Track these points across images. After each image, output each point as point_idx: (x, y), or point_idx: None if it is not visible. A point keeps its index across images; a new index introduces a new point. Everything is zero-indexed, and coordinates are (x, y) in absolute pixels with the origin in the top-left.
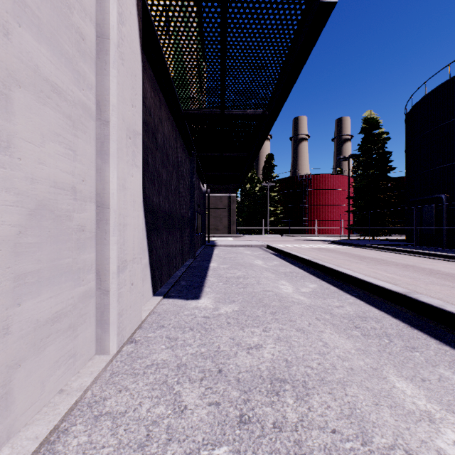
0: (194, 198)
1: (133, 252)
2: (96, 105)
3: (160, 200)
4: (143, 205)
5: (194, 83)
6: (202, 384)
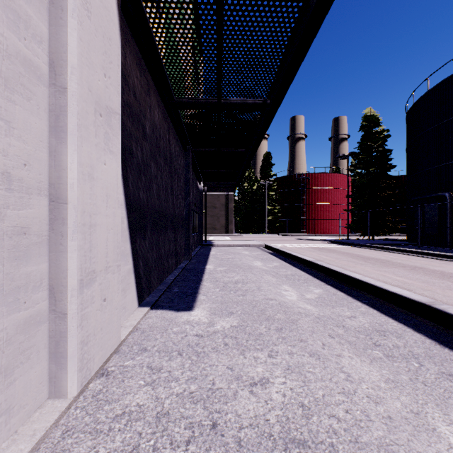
0: (189, 196)
1: (106, 259)
2: (49, 66)
3: (148, 196)
4: (125, 201)
5: (187, 65)
6: (189, 451)
